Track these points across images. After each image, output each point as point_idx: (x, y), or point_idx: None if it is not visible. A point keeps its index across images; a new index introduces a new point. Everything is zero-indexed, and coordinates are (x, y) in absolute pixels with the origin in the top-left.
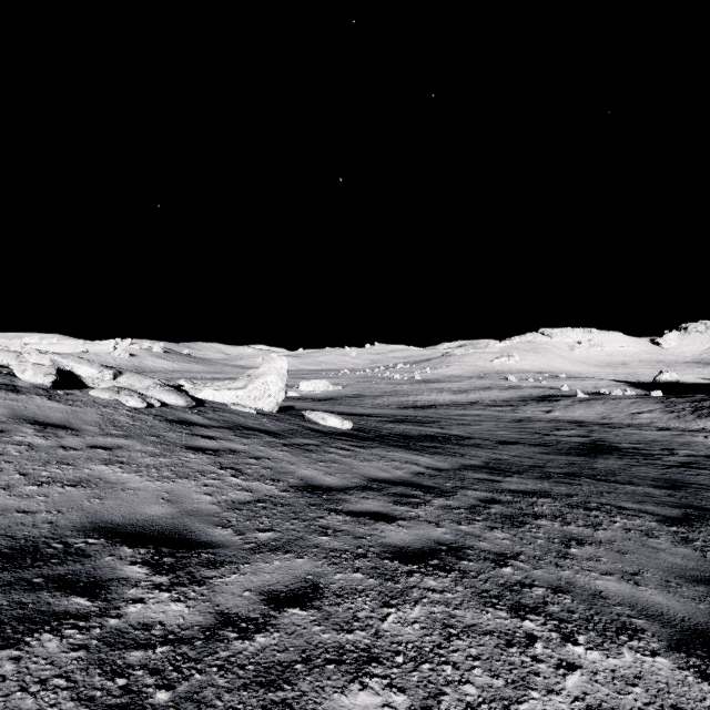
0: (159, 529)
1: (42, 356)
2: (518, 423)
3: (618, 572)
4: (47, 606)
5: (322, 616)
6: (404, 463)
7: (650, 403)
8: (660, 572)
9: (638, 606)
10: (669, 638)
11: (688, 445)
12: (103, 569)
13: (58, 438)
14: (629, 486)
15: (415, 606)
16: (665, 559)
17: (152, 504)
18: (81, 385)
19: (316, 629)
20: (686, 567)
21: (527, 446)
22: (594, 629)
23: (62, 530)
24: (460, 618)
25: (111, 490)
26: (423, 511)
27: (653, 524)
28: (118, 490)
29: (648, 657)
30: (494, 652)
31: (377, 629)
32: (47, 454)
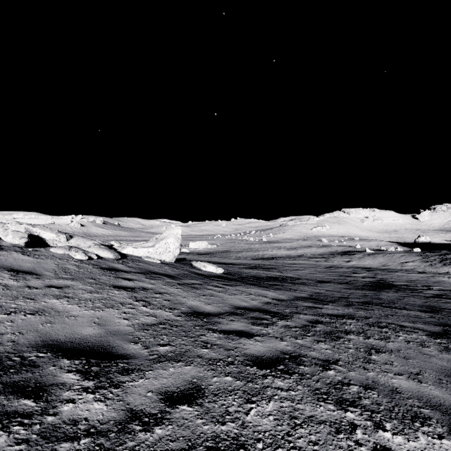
0: (90, 345)
1: (19, 226)
2: (329, 269)
3: (406, 373)
4: (1, 407)
5: (203, 411)
6: (257, 296)
7: (413, 256)
8: (434, 373)
9: (423, 398)
10: (449, 424)
11: (438, 283)
12: (47, 376)
13: (25, 281)
14: (404, 310)
15: (269, 402)
16: (436, 363)
17: (87, 326)
18: (45, 245)
19: (199, 422)
20: (450, 368)
21: (336, 284)
22: (396, 418)
23: (21, 347)
24: (302, 411)
25: (59, 317)
26: (271, 330)
27: (424, 337)
28: (63, 317)
29: (437, 440)
30: (327, 438)
31: (243, 421)
32: (16, 291)
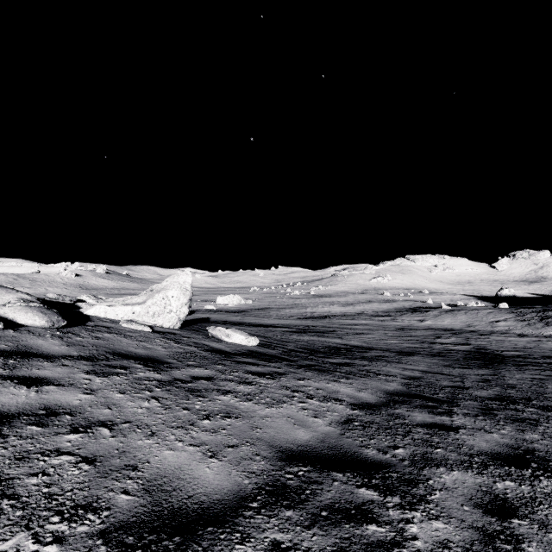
0: None
1: None
2: (402, 331)
3: None
4: None
5: None
6: (322, 400)
7: (503, 313)
8: None
9: None
10: None
11: None
12: None
13: None
14: None
15: None
16: None
17: None
18: None
19: None
20: None
21: (426, 357)
22: None
23: None
24: None
25: None
26: None
27: None
28: None
29: None
30: None
31: None
32: None
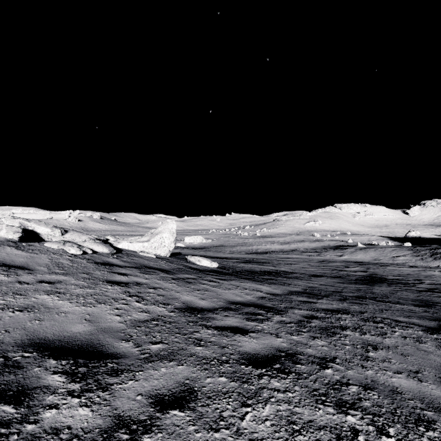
0: (79, 344)
1: (14, 220)
2: (322, 263)
3: (405, 371)
4: None
5: (195, 416)
6: (252, 290)
7: (404, 250)
8: (434, 370)
9: (425, 399)
10: None
11: (430, 277)
12: (31, 379)
13: (17, 276)
14: (398, 305)
15: (266, 405)
16: (434, 360)
17: (77, 323)
18: (40, 239)
19: (191, 429)
20: None
21: (329, 278)
22: (398, 421)
23: (6, 346)
24: (300, 415)
25: (48, 314)
26: (266, 326)
27: (420, 332)
28: (53, 314)
29: None
30: None
31: (238, 427)
32: (6, 287)
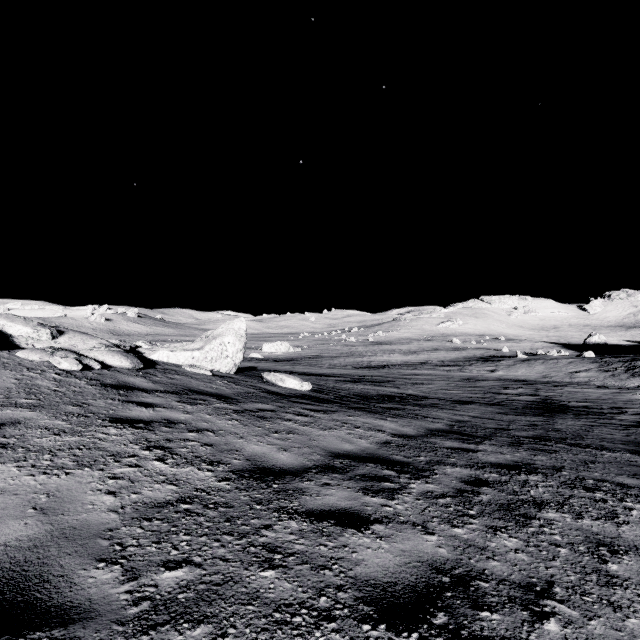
0: None
1: None
2: (467, 382)
3: None
4: None
5: None
6: (367, 429)
7: (586, 363)
8: None
9: None
10: None
11: (632, 403)
12: None
13: None
14: (605, 452)
15: None
16: None
17: (10, 519)
18: (13, 345)
19: None
20: None
21: (483, 406)
22: None
23: None
24: None
25: None
26: (401, 505)
27: None
28: None
29: None
30: None
31: None
32: None
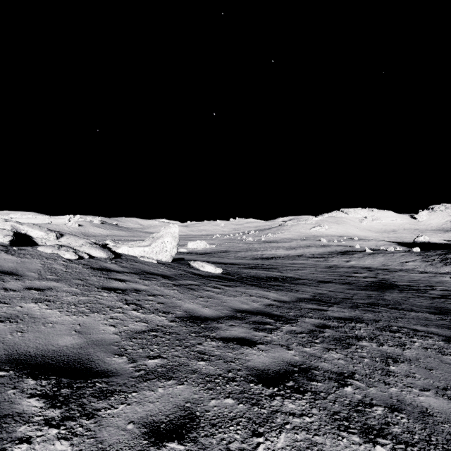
0: (65, 359)
1: (5, 223)
2: (329, 268)
3: (432, 388)
4: None
5: (197, 450)
6: (258, 297)
7: (413, 255)
8: None
9: None
10: None
11: (441, 283)
12: (2, 404)
13: (3, 282)
14: (412, 312)
15: (280, 433)
16: None
17: (65, 335)
18: (33, 243)
19: None
20: None
21: (338, 284)
22: None
23: None
24: (321, 446)
25: (33, 324)
26: (276, 336)
27: (441, 343)
28: (39, 324)
29: None
30: None
31: None
32: None
